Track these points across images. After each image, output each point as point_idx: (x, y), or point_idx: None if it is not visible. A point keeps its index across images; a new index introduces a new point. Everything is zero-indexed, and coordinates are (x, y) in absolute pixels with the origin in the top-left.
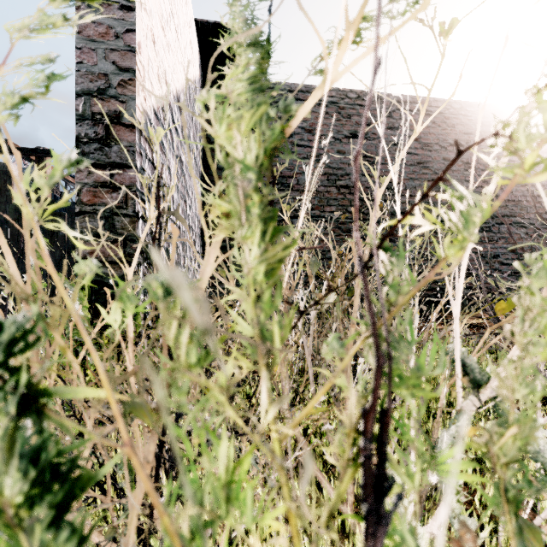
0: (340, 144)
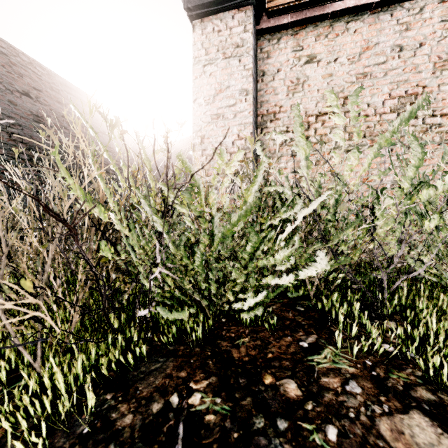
0: (12, 95)
